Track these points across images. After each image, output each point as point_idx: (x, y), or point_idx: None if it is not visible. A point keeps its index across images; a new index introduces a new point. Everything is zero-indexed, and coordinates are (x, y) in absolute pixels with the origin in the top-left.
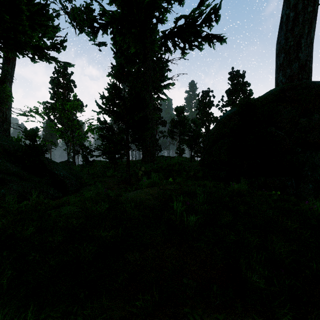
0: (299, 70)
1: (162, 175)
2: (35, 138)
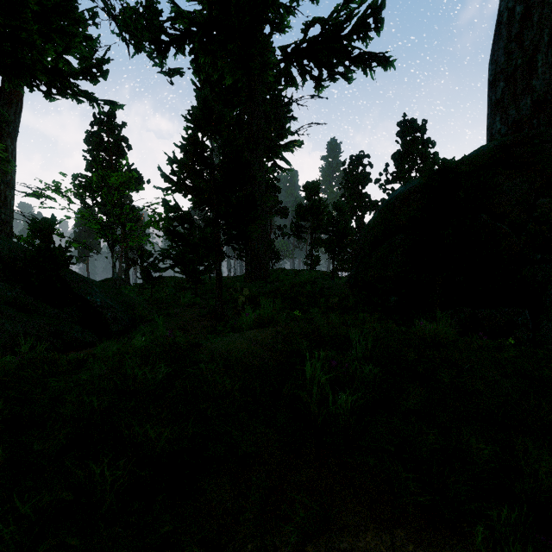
0: (533, 111)
1: (281, 303)
2: (51, 236)
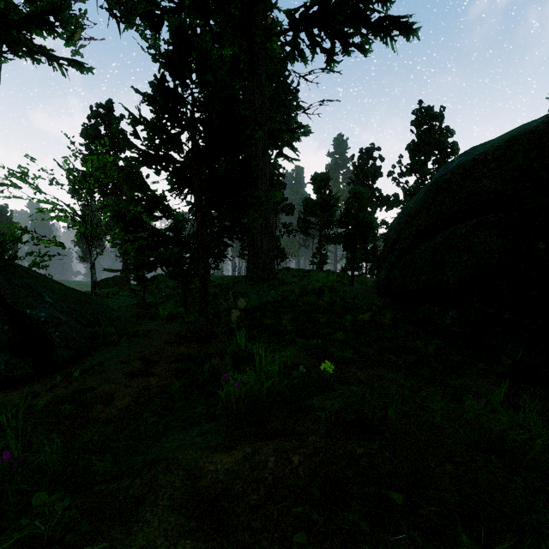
0: None
1: (290, 320)
2: None
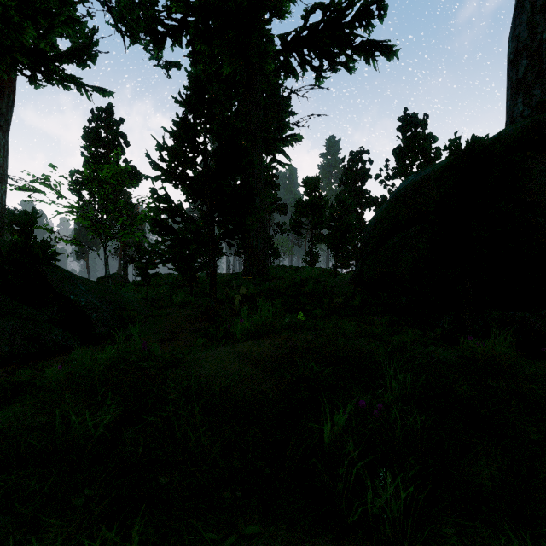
0: None
1: (281, 303)
2: (32, 230)
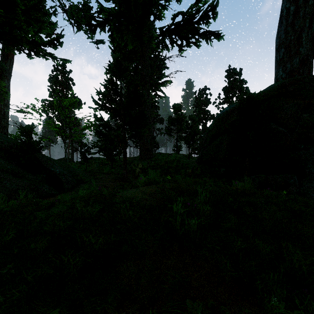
0: (300, 65)
1: (160, 172)
2: (31, 134)
